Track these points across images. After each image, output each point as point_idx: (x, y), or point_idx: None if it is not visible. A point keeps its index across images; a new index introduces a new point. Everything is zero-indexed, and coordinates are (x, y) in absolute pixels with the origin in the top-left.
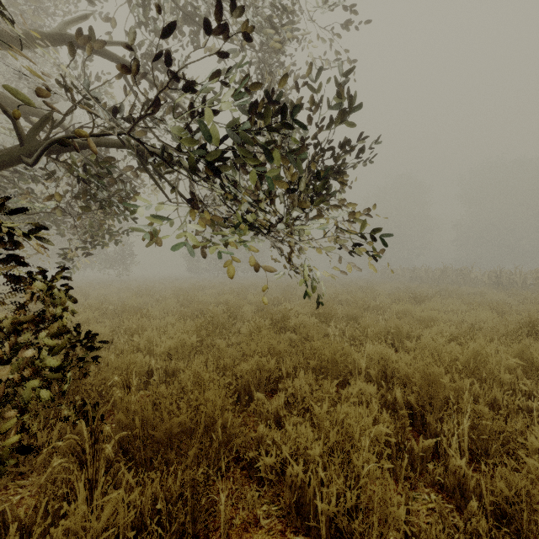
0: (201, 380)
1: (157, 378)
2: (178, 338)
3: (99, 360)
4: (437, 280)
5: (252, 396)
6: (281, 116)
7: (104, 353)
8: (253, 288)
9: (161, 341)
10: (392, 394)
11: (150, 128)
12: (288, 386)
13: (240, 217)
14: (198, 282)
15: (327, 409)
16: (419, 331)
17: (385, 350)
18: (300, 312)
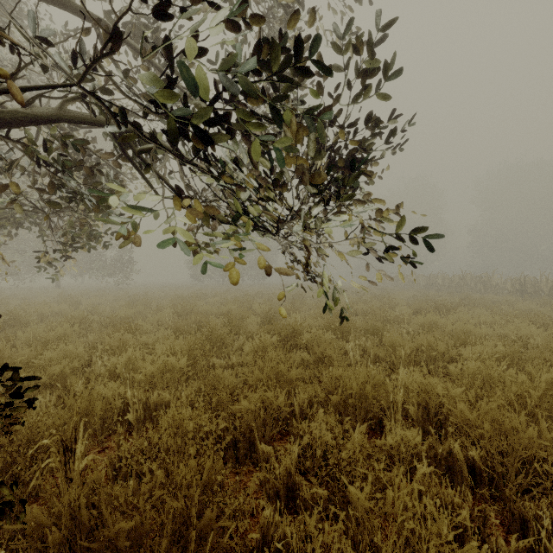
0: (183, 429)
1: (133, 416)
2: (163, 362)
3: (35, 404)
4: (455, 287)
5: (254, 443)
6: (295, 59)
7: (68, 381)
8: (260, 296)
9: (145, 363)
10: (444, 445)
11: (110, 76)
12: (303, 432)
13: (239, 208)
14: (201, 290)
15: (369, 495)
16: (457, 350)
17: (426, 380)
18: (312, 324)
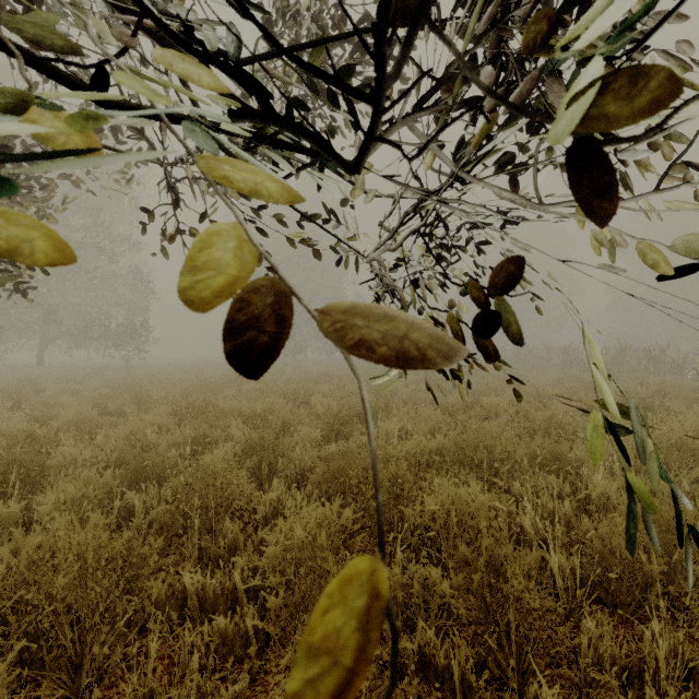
0: None
1: None
2: None
3: None
4: (610, 365)
5: None
6: None
7: None
8: (326, 380)
9: None
10: None
11: None
12: None
13: None
14: None
15: None
16: None
17: None
18: (423, 447)
